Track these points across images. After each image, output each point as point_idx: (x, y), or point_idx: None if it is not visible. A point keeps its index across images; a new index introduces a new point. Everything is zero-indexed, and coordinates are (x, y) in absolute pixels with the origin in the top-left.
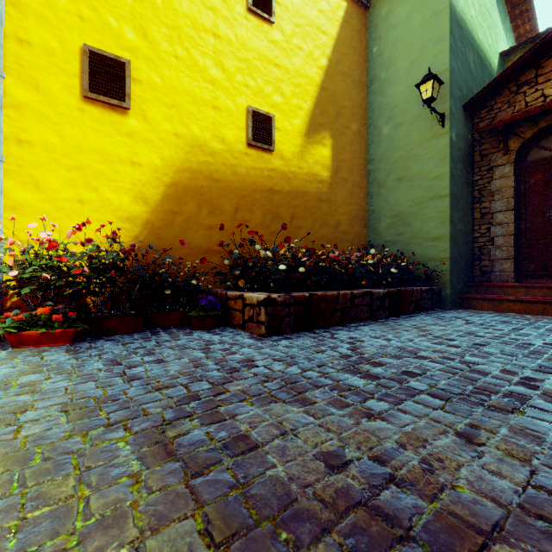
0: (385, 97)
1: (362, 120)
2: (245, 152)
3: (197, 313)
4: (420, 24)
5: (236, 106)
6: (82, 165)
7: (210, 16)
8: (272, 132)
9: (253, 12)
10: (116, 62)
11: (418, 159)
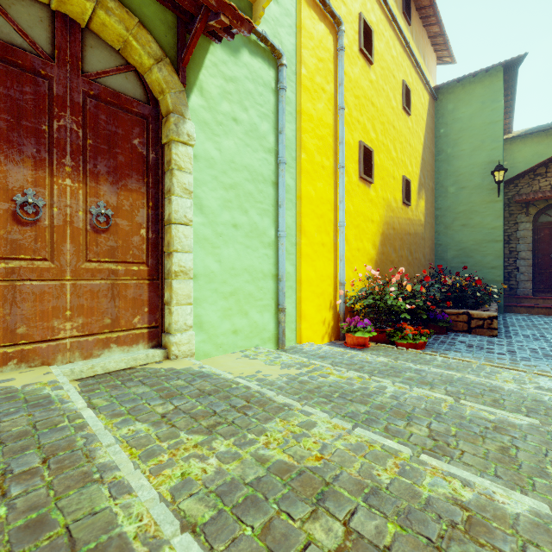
0: (451, 166)
1: (433, 179)
2: (401, 207)
3: (445, 324)
4: (480, 125)
5: (399, 176)
6: (358, 224)
7: (392, 114)
8: (410, 193)
9: (403, 108)
10: (369, 151)
11: (479, 214)
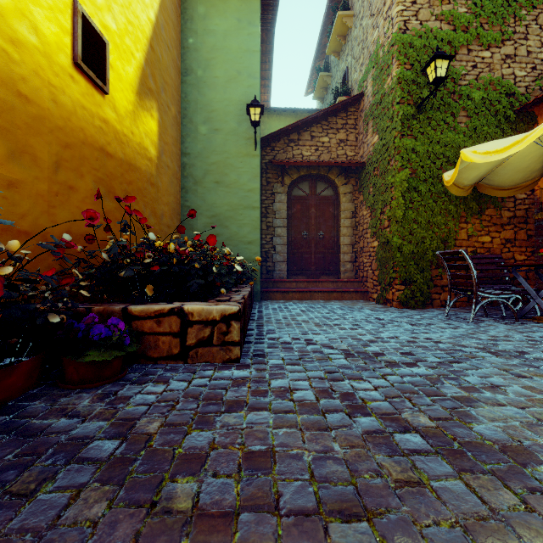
0: (202, 95)
1: (178, 107)
2: (70, 72)
3: (107, 354)
4: (237, 49)
5: None
6: None
7: None
8: (107, 66)
9: None
10: None
11: (235, 170)
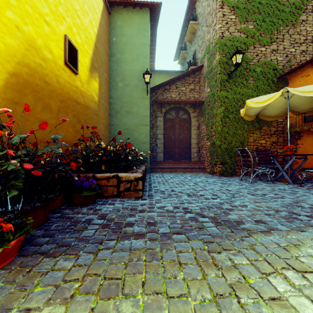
0: (120, 67)
1: (108, 73)
2: (63, 67)
3: (91, 193)
4: (137, 43)
5: (59, 29)
6: None
7: None
8: (78, 61)
9: None
10: None
11: (137, 105)
